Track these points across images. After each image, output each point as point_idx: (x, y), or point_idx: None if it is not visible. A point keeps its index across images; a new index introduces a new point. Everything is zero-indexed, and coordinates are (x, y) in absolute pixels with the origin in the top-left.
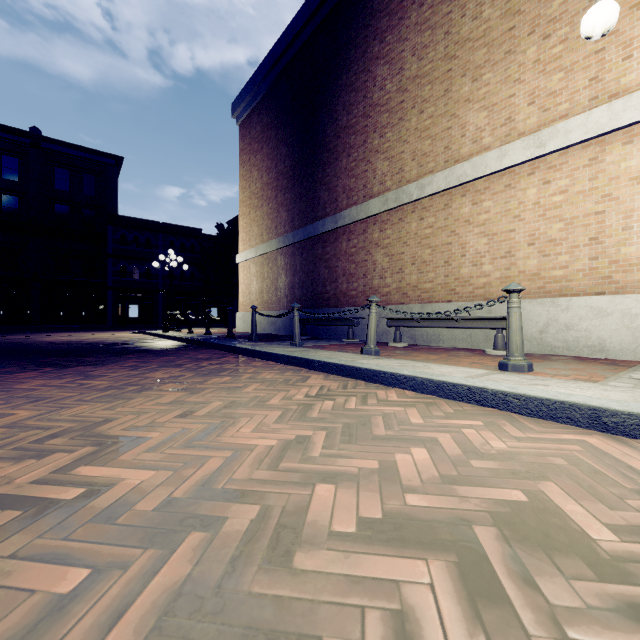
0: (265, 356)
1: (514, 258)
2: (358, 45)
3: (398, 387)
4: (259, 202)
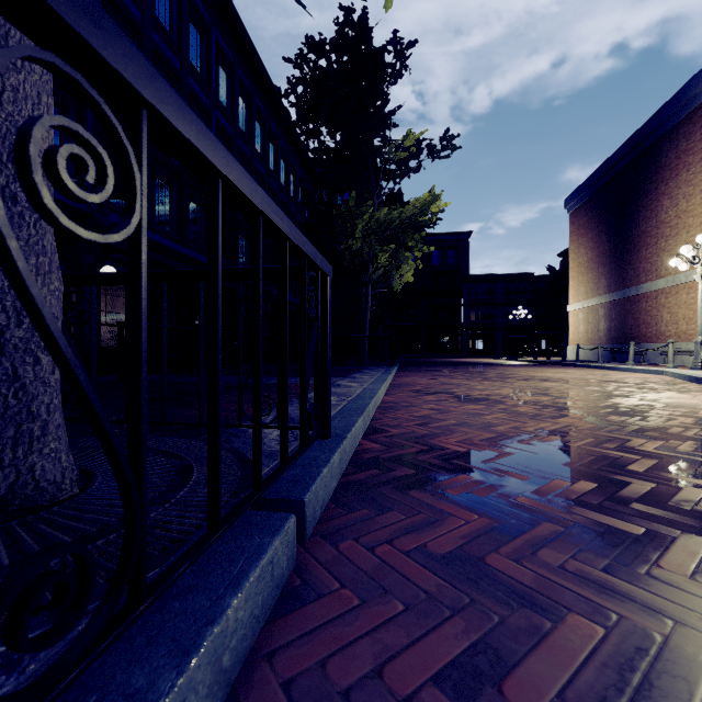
0: (580, 366)
1: None
2: (652, 183)
3: (619, 371)
4: (585, 270)
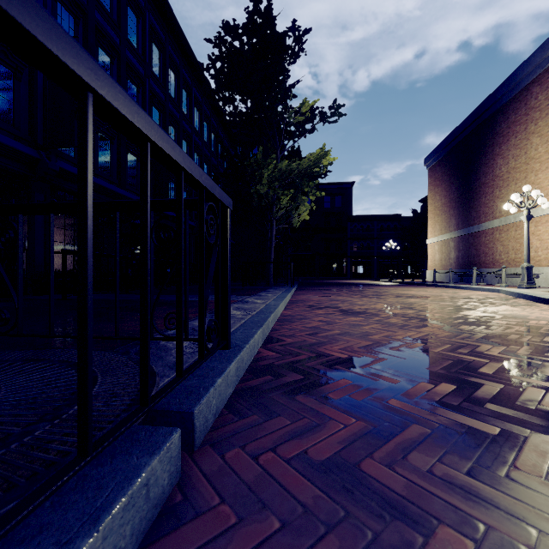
0: (436, 286)
1: (548, 250)
2: (489, 146)
3: (466, 289)
4: (439, 213)
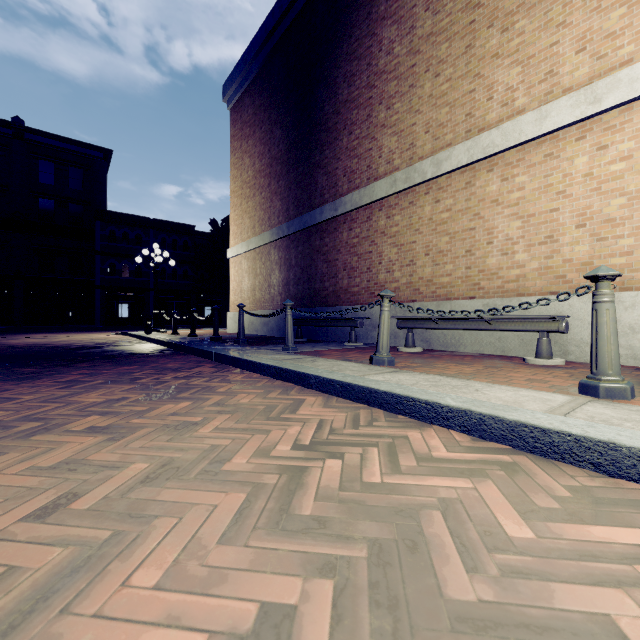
0: (248, 366)
1: (557, 244)
2: (361, 6)
3: (438, 424)
4: (251, 191)
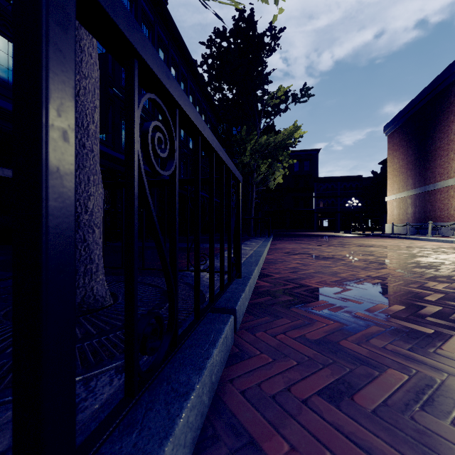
0: (394, 237)
1: None
2: (444, 114)
3: (421, 240)
4: (397, 173)
